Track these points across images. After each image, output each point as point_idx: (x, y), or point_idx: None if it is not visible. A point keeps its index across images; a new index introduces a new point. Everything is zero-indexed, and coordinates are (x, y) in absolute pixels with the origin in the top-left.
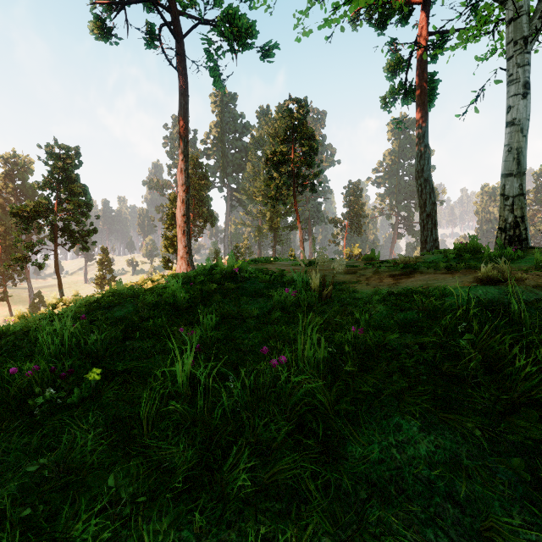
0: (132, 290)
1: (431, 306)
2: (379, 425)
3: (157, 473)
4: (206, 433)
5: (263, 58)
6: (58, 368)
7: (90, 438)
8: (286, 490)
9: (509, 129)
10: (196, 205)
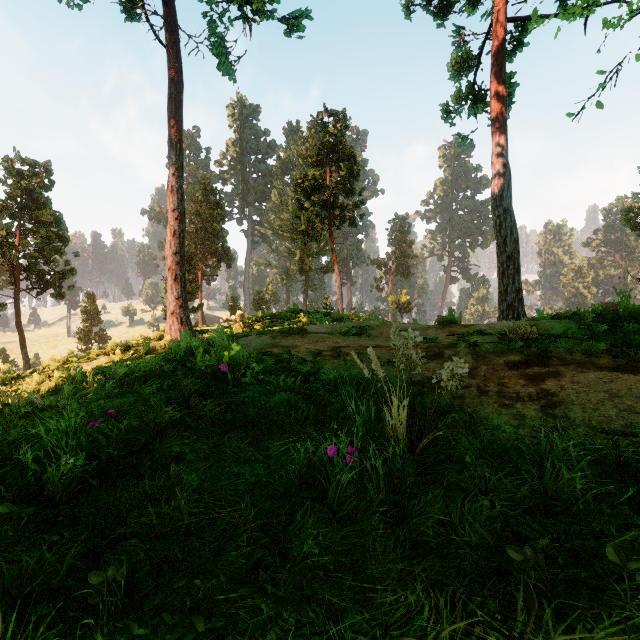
0: None
1: None
2: None
3: None
4: None
5: (289, 32)
6: None
7: None
8: None
9: None
10: (207, 240)
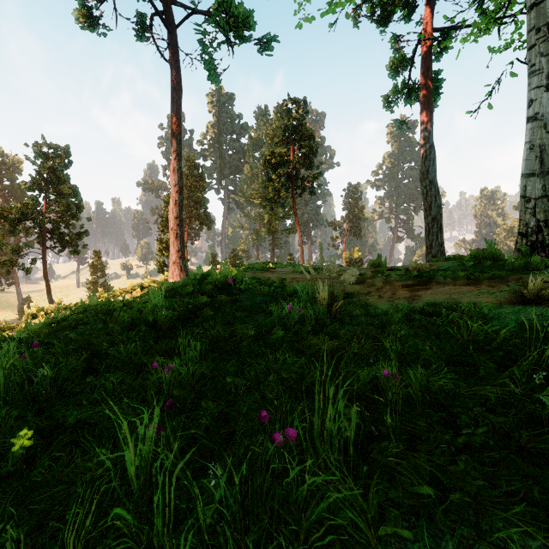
0: (108, 304)
1: (478, 335)
2: None
3: None
4: None
5: (261, 51)
6: None
7: None
8: None
9: (531, 125)
10: (192, 207)
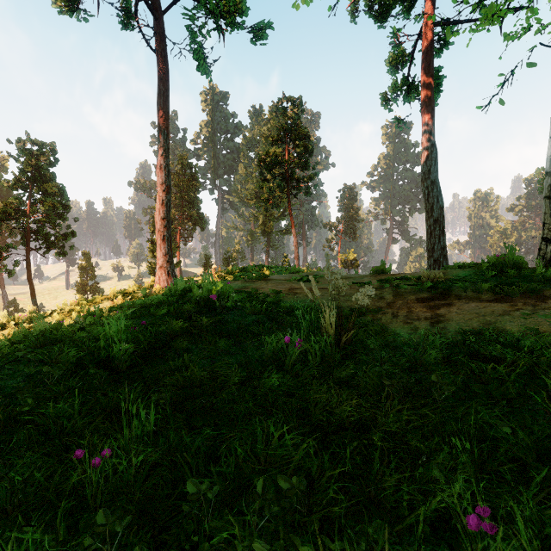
0: (57, 329)
1: None
2: None
3: None
4: None
5: (255, 40)
6: None
7: None
8: None
9: None
10: (184, 207)
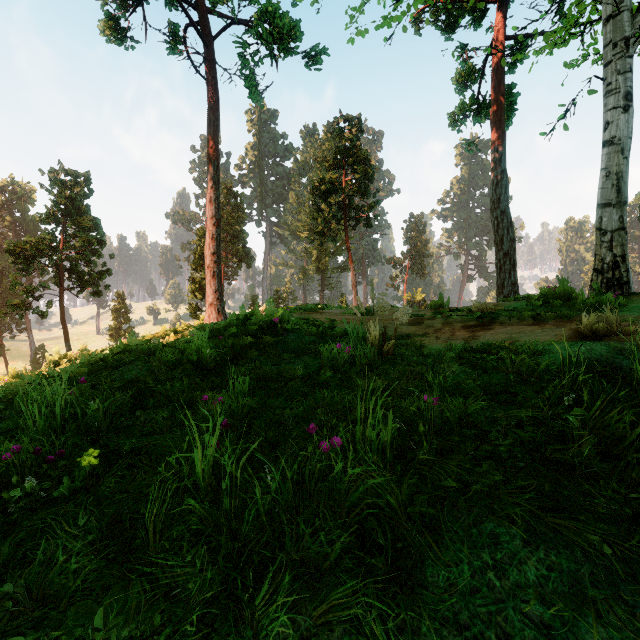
0: (147, 345)
1: (523, 367)
2: (468, 535)
3: (164, 604)
4: (232, 546)
5: (309, 66)
6: (45, 449)
7: (76, 551)
8: (343, 635)
9: (607, 150)
10: (229, 242)
